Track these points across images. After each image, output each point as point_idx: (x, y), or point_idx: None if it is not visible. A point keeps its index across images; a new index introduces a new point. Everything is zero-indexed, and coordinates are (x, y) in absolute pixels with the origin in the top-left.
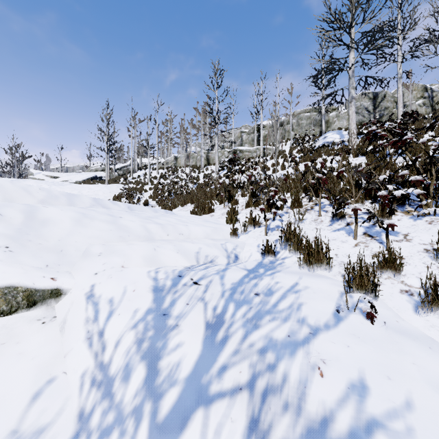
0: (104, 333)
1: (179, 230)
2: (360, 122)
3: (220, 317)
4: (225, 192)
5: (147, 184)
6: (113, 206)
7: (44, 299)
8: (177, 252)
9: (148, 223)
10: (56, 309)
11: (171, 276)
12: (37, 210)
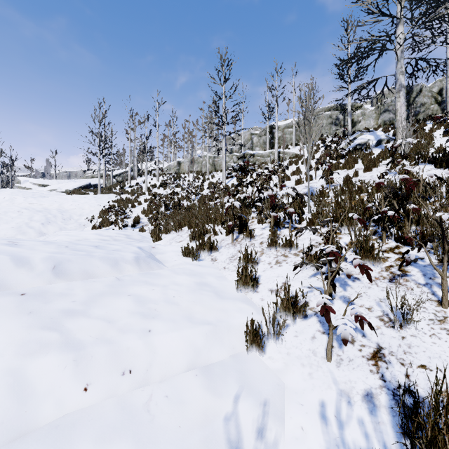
0: None
1: (123, 359)
2: (391, 121)
3: None
4: (234, 220)
5: (144, 194)
6: (14, 271)
7: None
8: None
9: (36, 356)
10: None
11: None
12: None
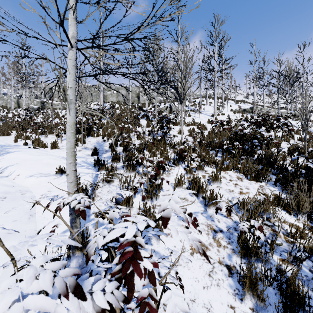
0: None
1: None
2: (121, 100)
3: None
4: (19, 126)
5: None
6: None
7: None
8: None
9: None
10: None
11: None
12: None
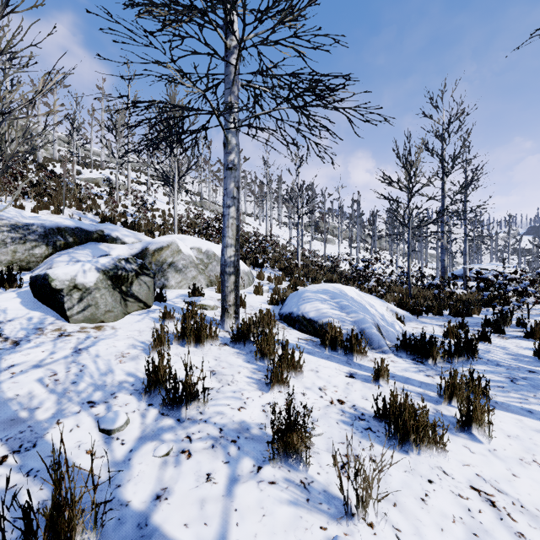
0: None
1: None
2: None
3: None
4: None
5: None
6: None
7: None
8: None
9: None
10: None
11: None
12: None
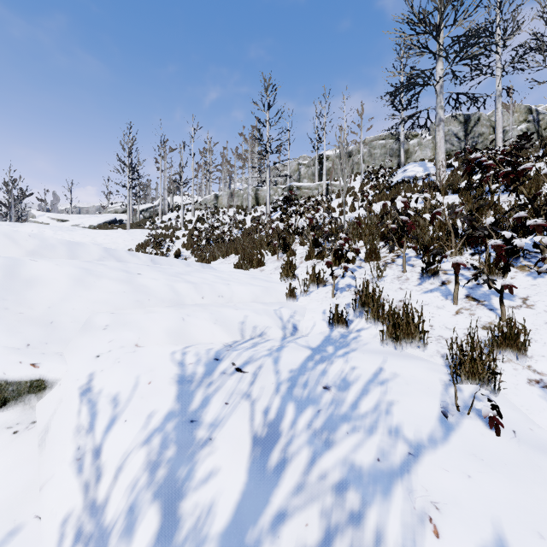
0: (101, 451)
1: (218, 291)
2: (448, 152)
3: (274, 426)
4: (279, 240)
5: (180, 229)
6: (131, 258)
7: (20, 395)
8: (214, 323)
9: (176, 282)
10: (37, 410)
11: (205, 359)
12: (21, 266)
